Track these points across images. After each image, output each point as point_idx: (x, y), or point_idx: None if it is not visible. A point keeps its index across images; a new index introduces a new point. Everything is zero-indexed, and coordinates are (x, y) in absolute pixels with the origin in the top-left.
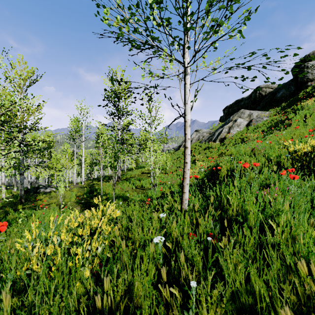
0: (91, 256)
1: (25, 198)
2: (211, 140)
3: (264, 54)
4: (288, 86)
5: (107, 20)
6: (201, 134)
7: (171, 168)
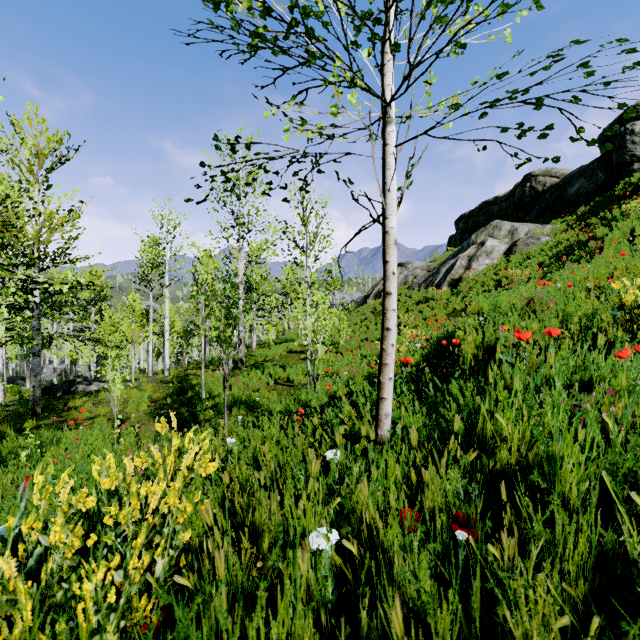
0: (124, 601)
1: (44, 405)
2: (432, 284)
3: (582, 63)
4: (591, 172)
5: None
6: (410, 272)
7: (348, 342)
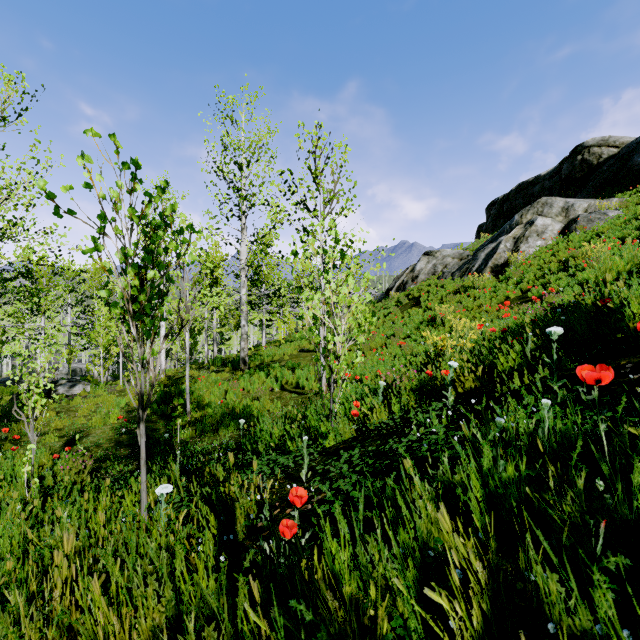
0: None
1: (2, 413)
2: (469, 272)
3: None
4: None
5: None
6: (439, 261)
7: (371, 339)
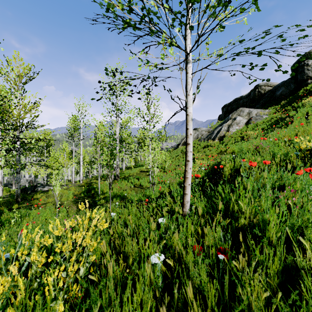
0: (66, 286)
1: (22, 197)
2: (210, 138)
3: (279, 35)
4: (287, 84)
5: None
6: (199, 132)
7: (169, 167)
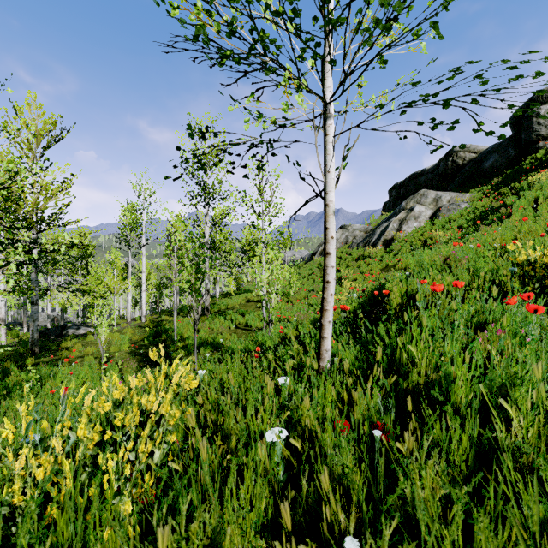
0: (136, 473)
1: (40, 346)
2: (368, 243)
3: (477, 75)
4: (503, 148)
5: (176, 8)
6: (350, 233)
7: (297, 293)
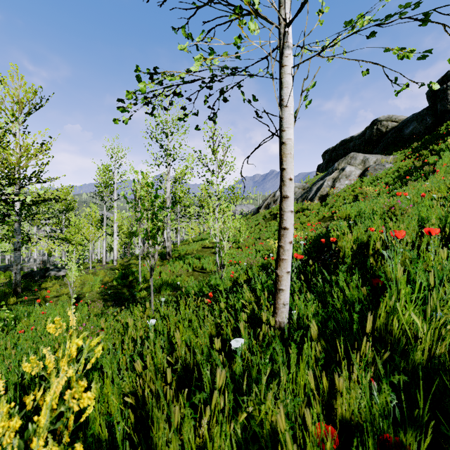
0: None
1: (24, 286)
2: (306, 198)
3: None
4: (421, 117)
5: None
6: None
7: (246, 240)
